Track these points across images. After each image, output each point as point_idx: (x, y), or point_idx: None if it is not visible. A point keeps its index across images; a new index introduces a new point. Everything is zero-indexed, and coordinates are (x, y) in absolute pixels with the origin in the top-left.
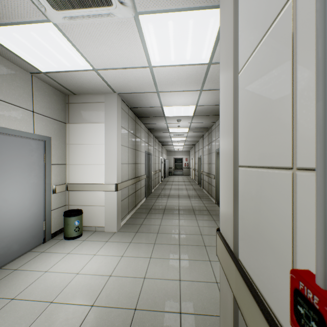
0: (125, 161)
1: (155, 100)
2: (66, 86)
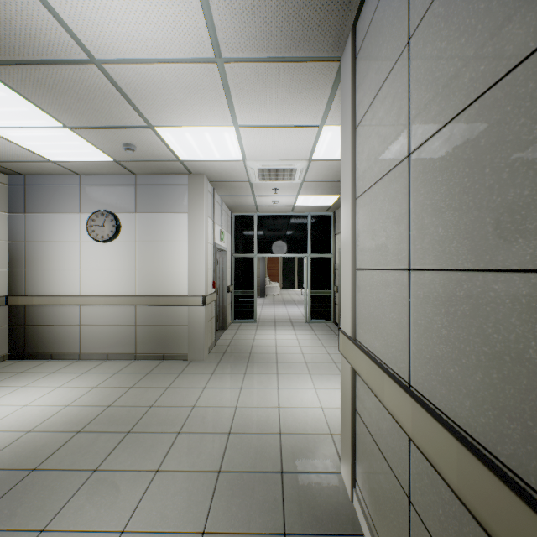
0: (382, 255)
1: None
2: None
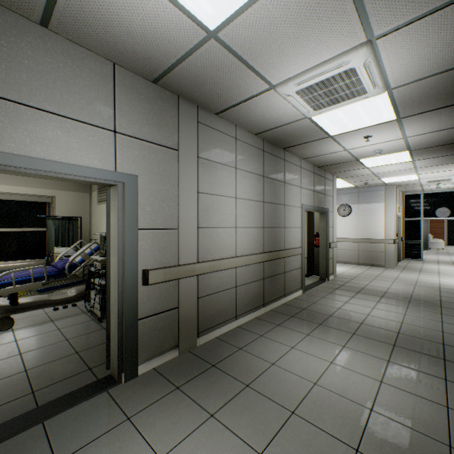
0: None
1: (421, 164)
2: None
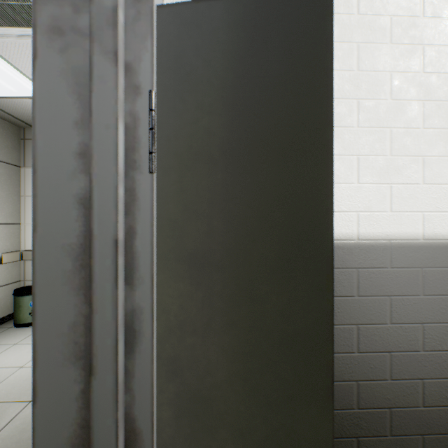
0: None
1: None
2: (18, 115)
